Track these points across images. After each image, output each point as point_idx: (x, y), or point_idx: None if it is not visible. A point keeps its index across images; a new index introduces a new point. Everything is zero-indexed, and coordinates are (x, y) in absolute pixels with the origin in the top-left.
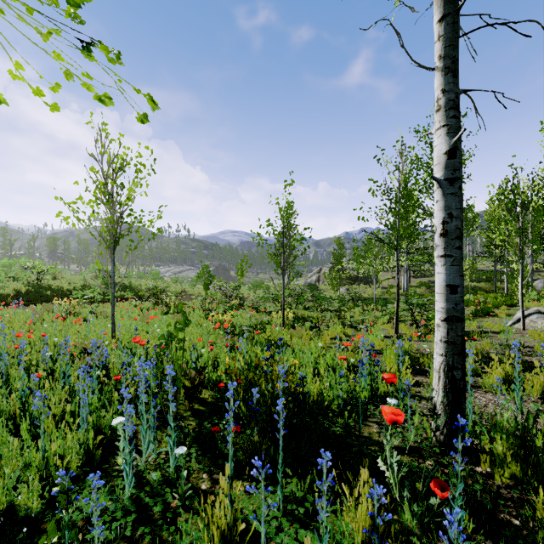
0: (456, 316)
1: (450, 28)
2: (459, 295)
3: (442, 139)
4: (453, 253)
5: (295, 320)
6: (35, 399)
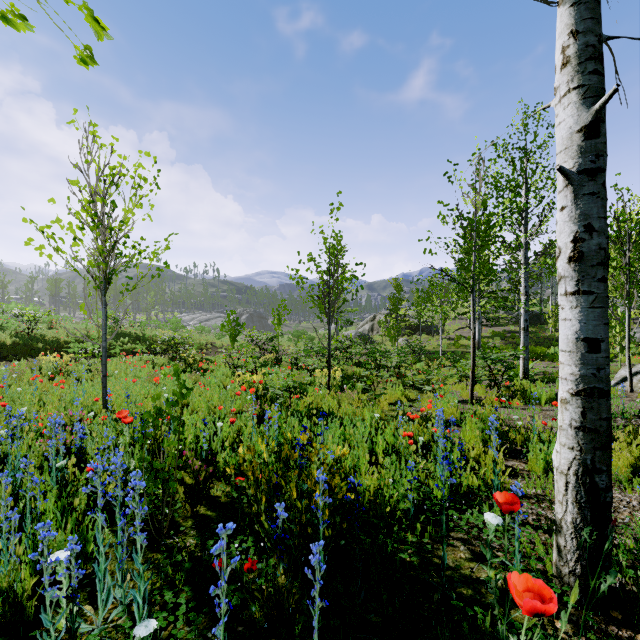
0: (598, 388)
1: None
2: (602, 354)
3: (574, 110)
4: (592, 288)
5: (344, 379)
6: None
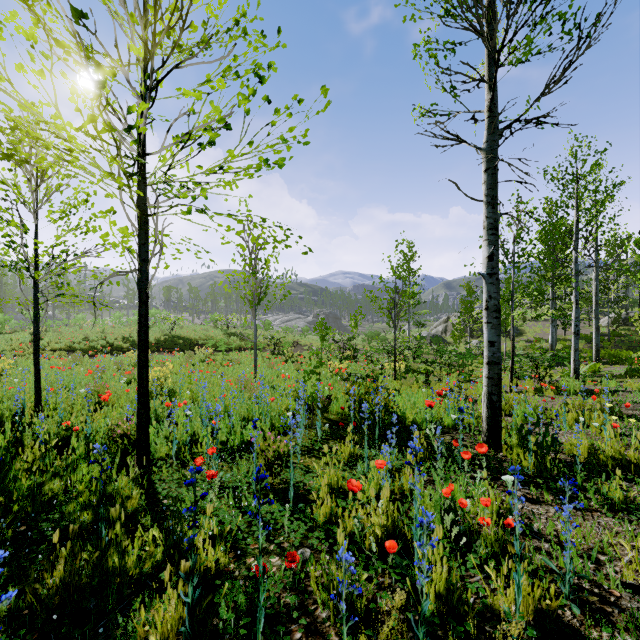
0: (494, 361)
1: (490, 177)
2: (496, 348)
3: (485, 248)
4: (492, 321)
5: (409, 372)
6: (235, 404)
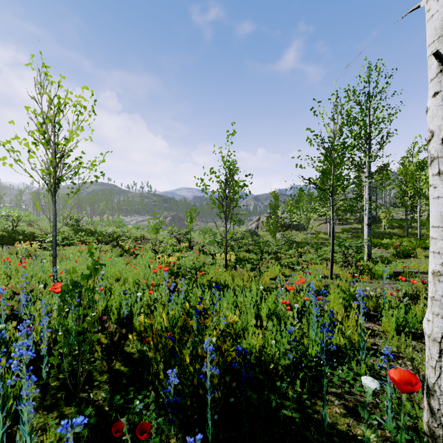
0: None
1: None
2: None
3: None
4: None
5: (237, 261)
6: None
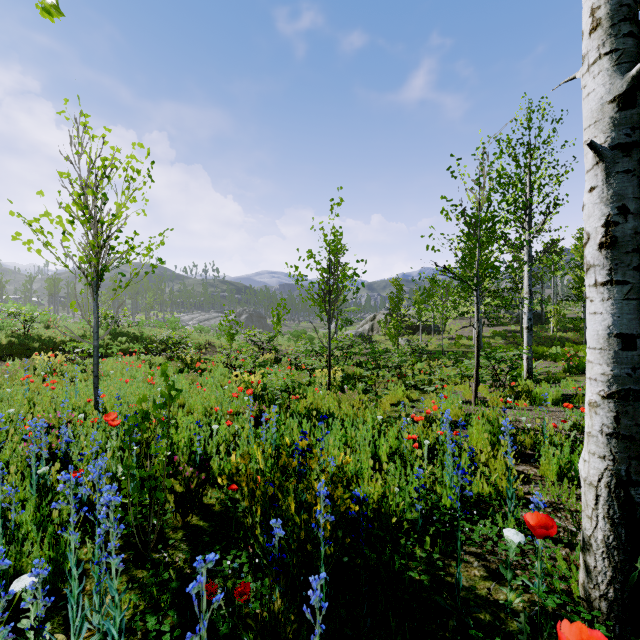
0: (633, 390)
1: None
2: (638, 352)
3: (605, 78)
4: (627, 278)
5: (344, 379)
6: None
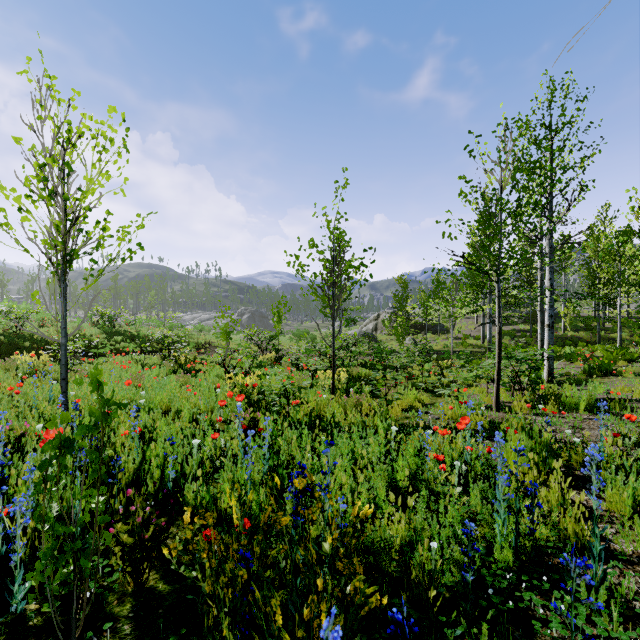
0: None
1: None
2: None
3: None
4: None
5: (349, 381)
6: None
